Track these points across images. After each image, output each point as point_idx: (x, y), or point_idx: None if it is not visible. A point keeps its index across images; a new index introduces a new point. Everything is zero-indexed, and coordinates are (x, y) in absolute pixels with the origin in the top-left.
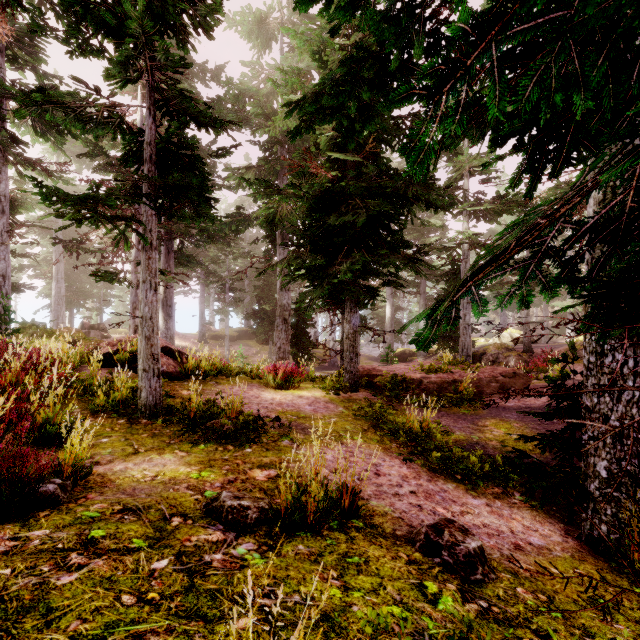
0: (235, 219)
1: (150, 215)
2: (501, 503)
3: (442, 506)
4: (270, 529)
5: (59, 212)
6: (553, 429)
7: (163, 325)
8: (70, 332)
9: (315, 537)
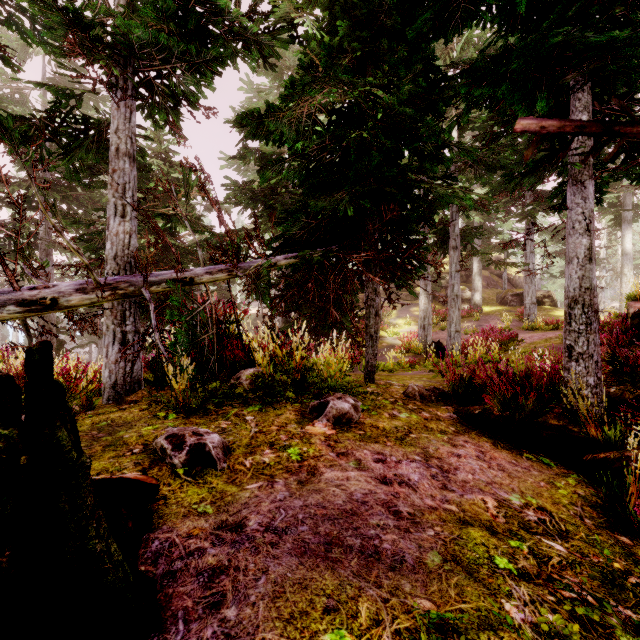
0: None
1: None
2: None
3: None
4: None
5: None
6: None
7: None
8: None
9: None
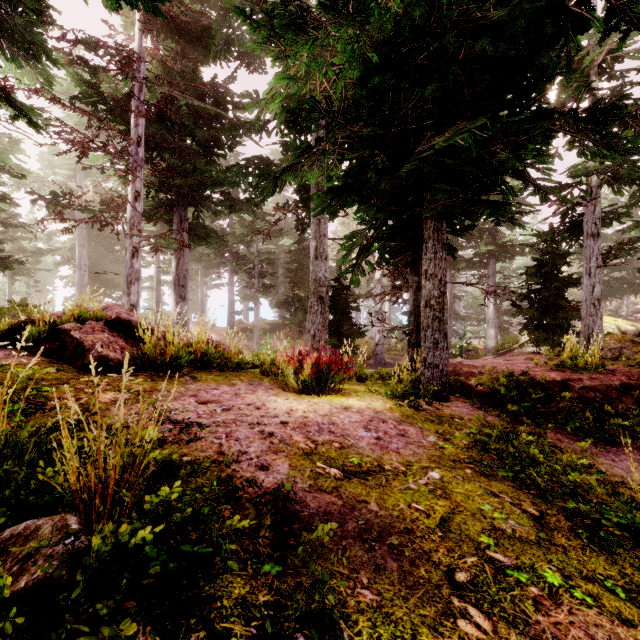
0: (255, 163)
1: None
2: None
3: None
4: None
5: None
6: None
7: (174, 309)
8: None
9: None
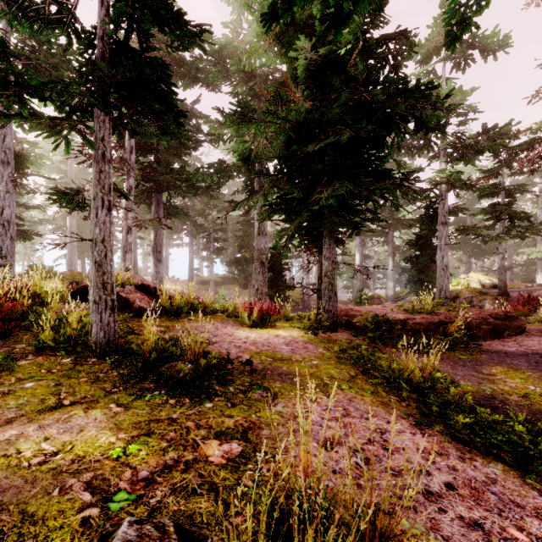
0: (215, 168)
1: (102, 121)
2: None
3: (512, 523)
4: None
5: None
6: None
7: (153, 269)
8: (73, 274)
9: None
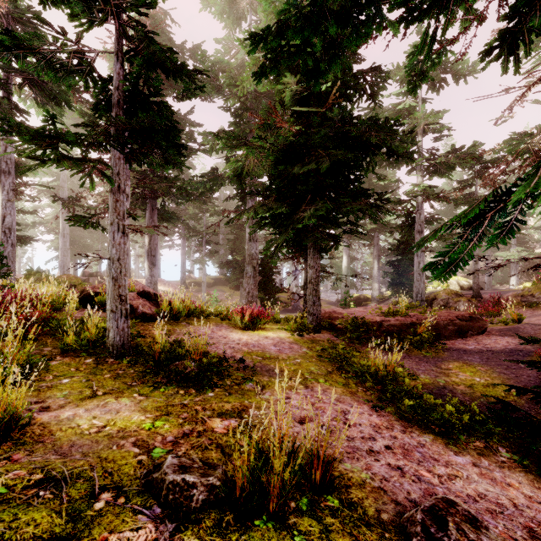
0: (209, 178)
1: (118, 158)
2: (488, 462)
3: (425, 468)
4: (221, 516)
5: (20, 149)
6: (522, 374)
7: (148, 272)
8: (69, 278)
9: (279, 532)
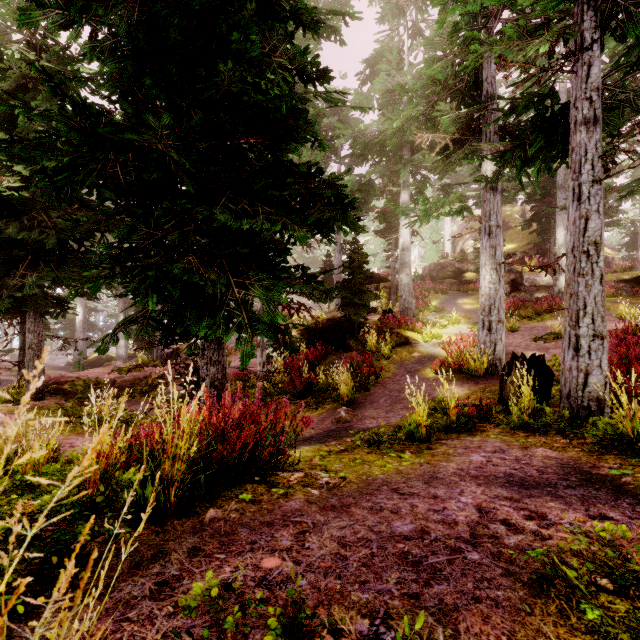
0: None
1: None
2: None
3: None
4: None
5: None
6: None
7: None
8: None
9: None
